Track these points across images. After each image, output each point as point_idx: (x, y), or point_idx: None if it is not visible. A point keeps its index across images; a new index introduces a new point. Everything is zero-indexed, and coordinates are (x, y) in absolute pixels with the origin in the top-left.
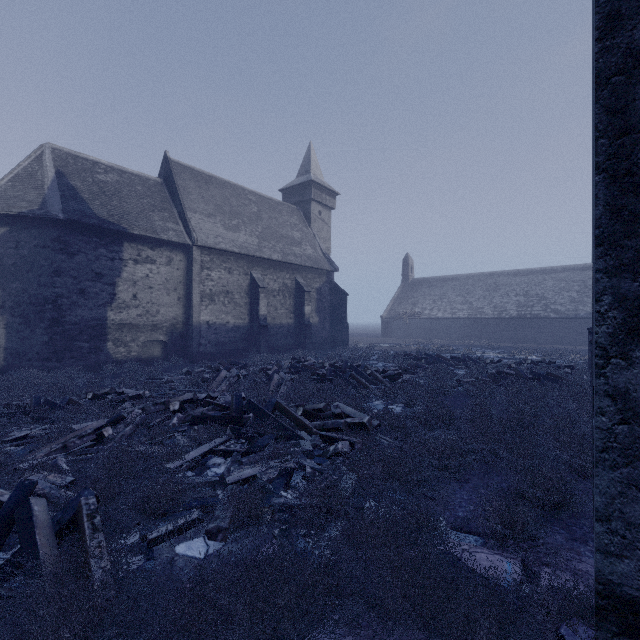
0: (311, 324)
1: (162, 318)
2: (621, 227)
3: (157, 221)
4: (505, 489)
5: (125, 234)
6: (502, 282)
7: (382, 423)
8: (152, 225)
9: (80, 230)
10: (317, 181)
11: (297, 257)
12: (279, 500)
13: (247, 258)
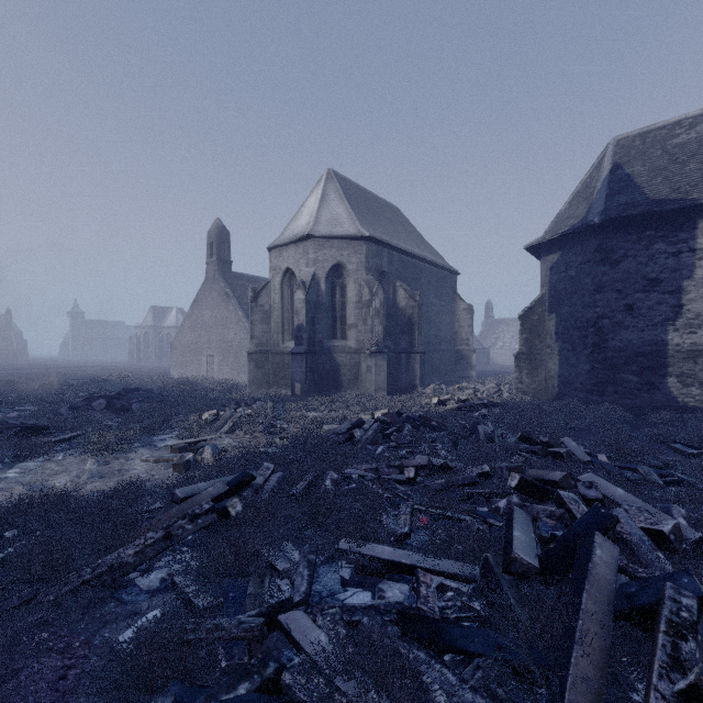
0: None
1: None
2: None
3: None
4: None
5: (700, 208)
6: None
7: None
8: None
9: (626, 228)
10: None
11: None
12: None
13: None
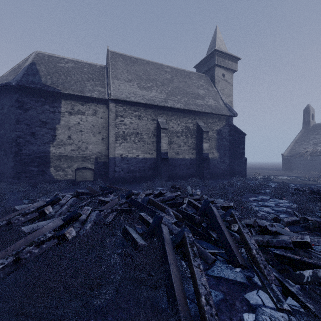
0: (208, 158)
1: (90, 152)
2: None
3: (88, 86)
4: None
5: (62, 95)
6: None
7: None
8: (83, 88)
9: (32, 94)
10: (220, 50)
11: (198, 106)
12: None
13: (154, 108)
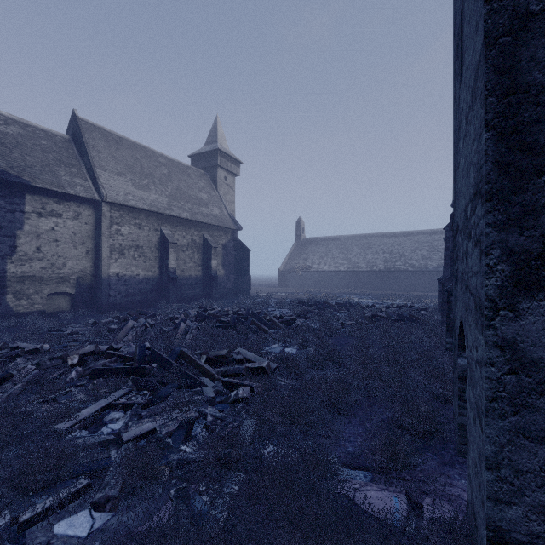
0: (217, 276)
1: (69, 271)
2: (508, 183)
3: (64, 176)
4: (385, 420)
5: (27, 187)
6: (373, 242)
7: (280, 365)
8: (58, 179)
9: None
10: (223, 150)
11: (205, 216)
12: (177, 456)
13: (157, 215)
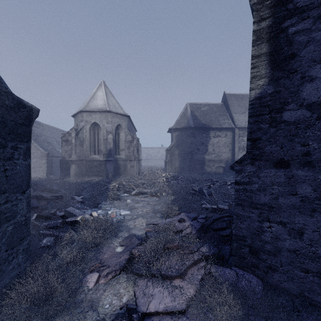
0: None
1: (223, 158)
2: None
3: (221, 120)
4: None
5: (210, 128)
6: None
7: None
8: (219, 122)
9: (197, 129)
10: None
11: None
12: None
13: None
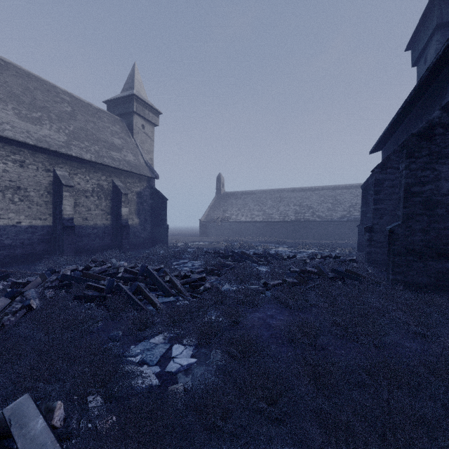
0: (129, 225)
1: None
2: None
3: None
4: None
5: None
6: (285, 196)
7: None
8: None
9: None
10: (139, 96)
11: (115, 161)
12: None
13: (49, 153)
